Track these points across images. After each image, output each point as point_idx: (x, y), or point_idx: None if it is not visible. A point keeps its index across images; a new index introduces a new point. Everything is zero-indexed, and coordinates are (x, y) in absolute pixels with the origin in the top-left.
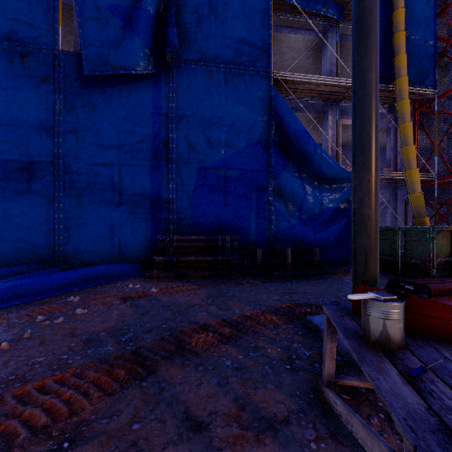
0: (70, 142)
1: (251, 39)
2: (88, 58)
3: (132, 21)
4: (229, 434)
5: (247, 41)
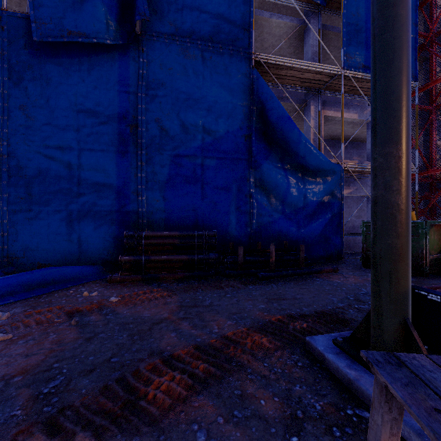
0: (17, 120)
1: (231, 16)
2: (38, 21)
3: None
4: None
5: (227, 17)
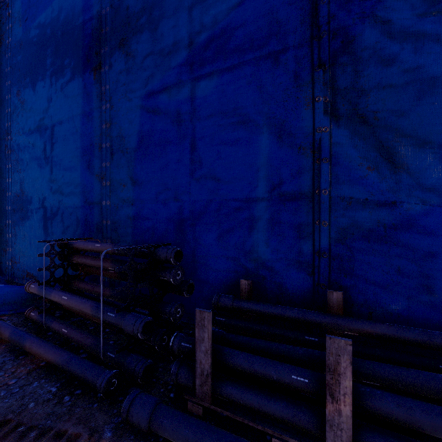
0: (16, 109)
1: None
2: None
3: None
4: None
5: None
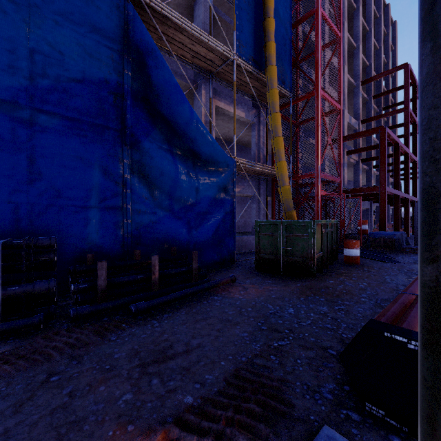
0: None
1: None
2: None
3: None
4: None
5: None
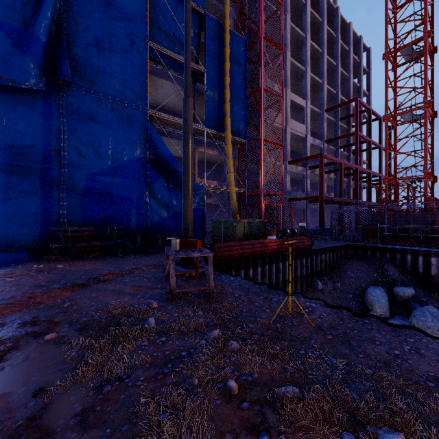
0: None
1: (133, 83)
2: None
3: (23, 42)
4: (131, 290)
5: (129, 83)
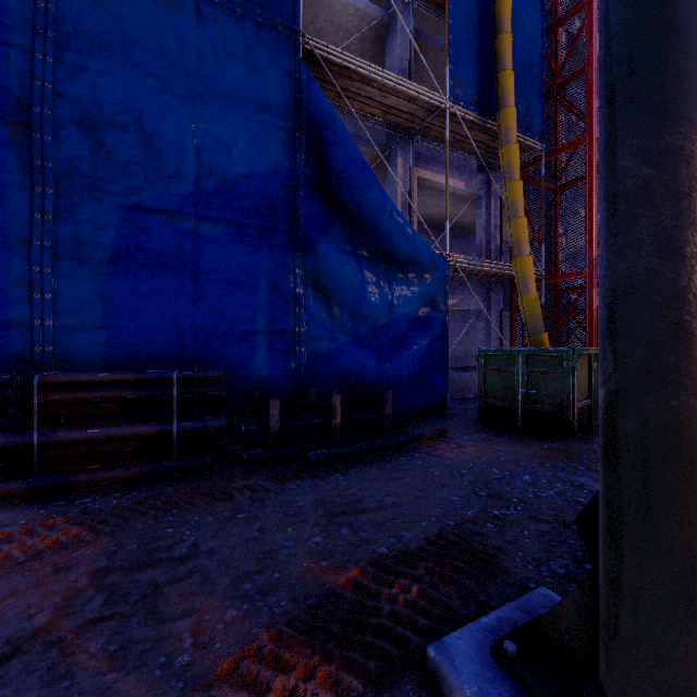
0: None
1: None
2: None
3: None
4: None
5: None
